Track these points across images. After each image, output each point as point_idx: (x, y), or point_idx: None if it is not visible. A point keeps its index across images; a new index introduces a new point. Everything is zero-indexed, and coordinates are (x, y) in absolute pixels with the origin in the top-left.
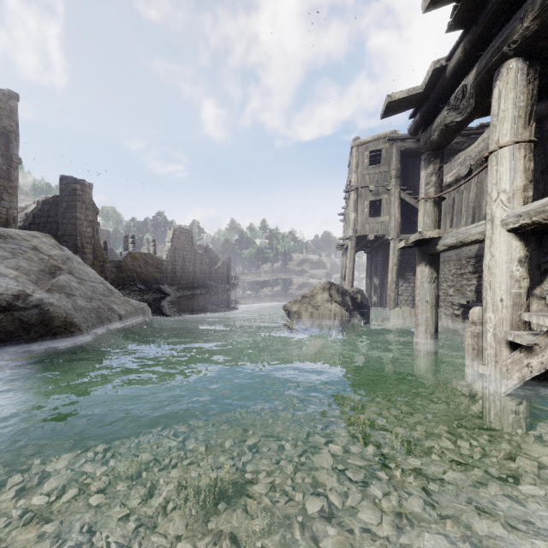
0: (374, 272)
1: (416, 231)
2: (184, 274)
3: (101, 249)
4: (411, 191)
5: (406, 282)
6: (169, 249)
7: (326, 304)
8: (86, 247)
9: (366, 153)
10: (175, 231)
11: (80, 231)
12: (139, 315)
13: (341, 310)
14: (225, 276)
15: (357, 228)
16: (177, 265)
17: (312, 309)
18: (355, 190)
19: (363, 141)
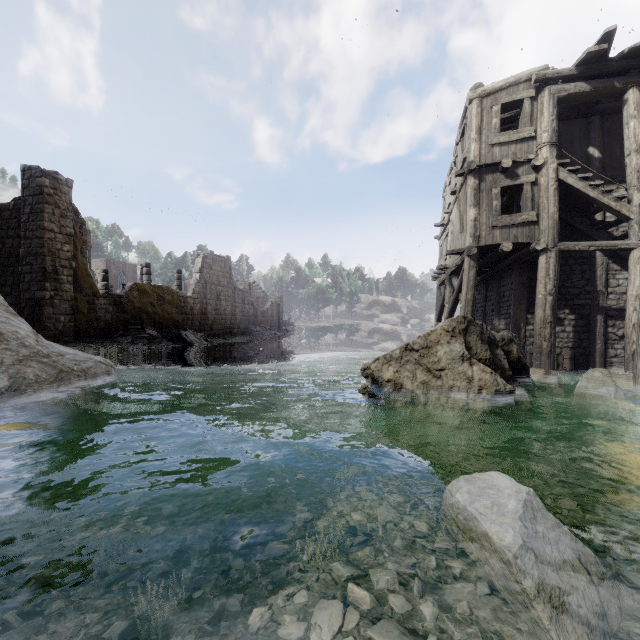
0: (495, 310)
1: (575, 241)
2: (219, 316)
3: (89, 277)
4: (578, 166)
5: (557, 325)
6: (197, 282)
7: (459, 365)
8: (62, 272)
9: (494, 108)
10: (206, 258)
11: (50, 249)
12: (65, 385)
13: (495, 379)
14: (275, 320)
15: (480, 233)
16: (209, 303)
17: (424, 376)
18: (476, 170)
19: (490, 89)
